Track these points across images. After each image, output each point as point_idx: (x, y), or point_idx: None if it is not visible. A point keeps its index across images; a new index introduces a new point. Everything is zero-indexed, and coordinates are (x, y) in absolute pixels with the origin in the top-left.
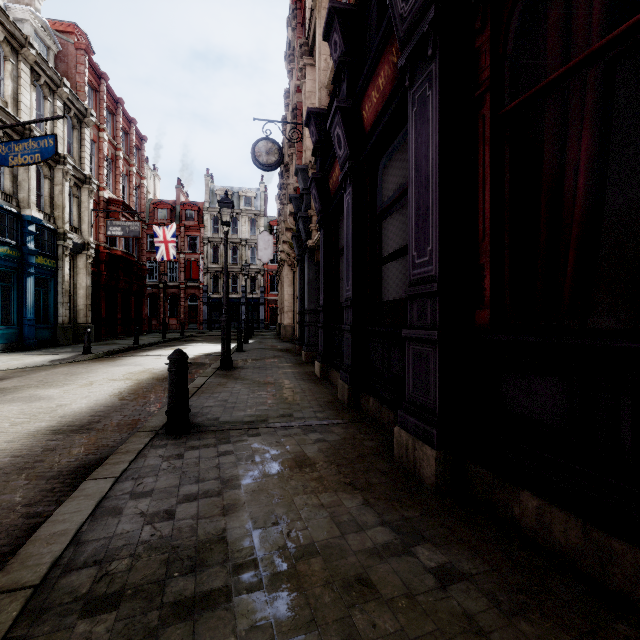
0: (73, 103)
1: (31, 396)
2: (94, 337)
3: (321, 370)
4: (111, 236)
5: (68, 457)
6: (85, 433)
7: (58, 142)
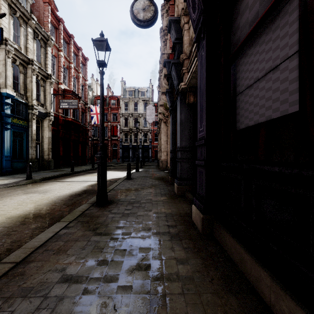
0: (39, 31)
1: None
2: (55, 166)
3: (203, 223)
4: (62, 108)
5: None
6: None
7: (29, 52)
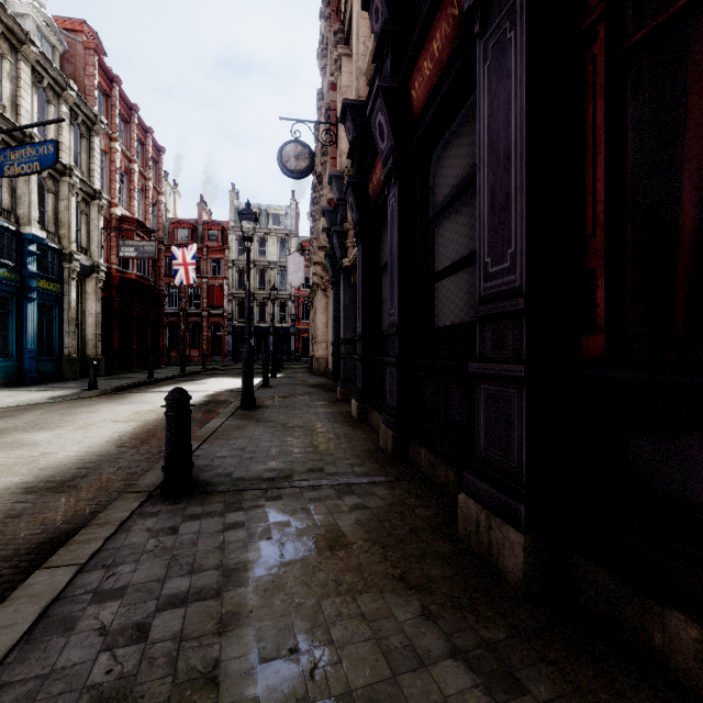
0: (81, 108)
1: (14, 441)
2: (105, 370)
3: (359, 410)
4: (123, 257)
5: (33, 527)
6: (64, 492)
7: (64, 152)
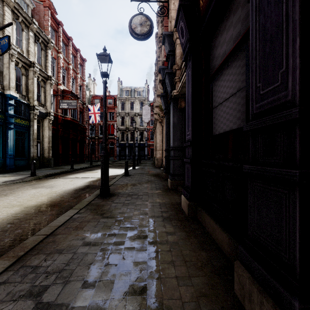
0: (40, 35)
1: None
2: (55, 164)
3: (189, 208)
4: (61, 108)
5: None
6: None
7: (31, 55)
